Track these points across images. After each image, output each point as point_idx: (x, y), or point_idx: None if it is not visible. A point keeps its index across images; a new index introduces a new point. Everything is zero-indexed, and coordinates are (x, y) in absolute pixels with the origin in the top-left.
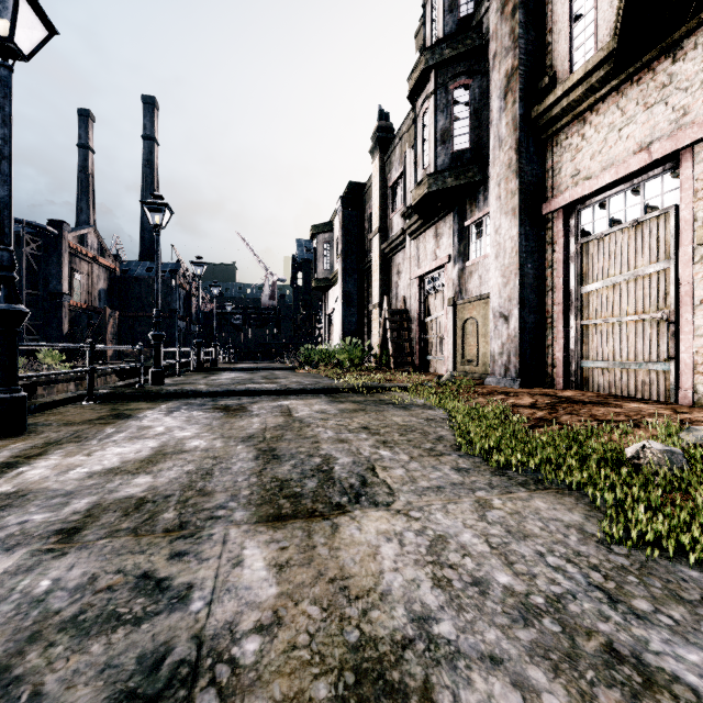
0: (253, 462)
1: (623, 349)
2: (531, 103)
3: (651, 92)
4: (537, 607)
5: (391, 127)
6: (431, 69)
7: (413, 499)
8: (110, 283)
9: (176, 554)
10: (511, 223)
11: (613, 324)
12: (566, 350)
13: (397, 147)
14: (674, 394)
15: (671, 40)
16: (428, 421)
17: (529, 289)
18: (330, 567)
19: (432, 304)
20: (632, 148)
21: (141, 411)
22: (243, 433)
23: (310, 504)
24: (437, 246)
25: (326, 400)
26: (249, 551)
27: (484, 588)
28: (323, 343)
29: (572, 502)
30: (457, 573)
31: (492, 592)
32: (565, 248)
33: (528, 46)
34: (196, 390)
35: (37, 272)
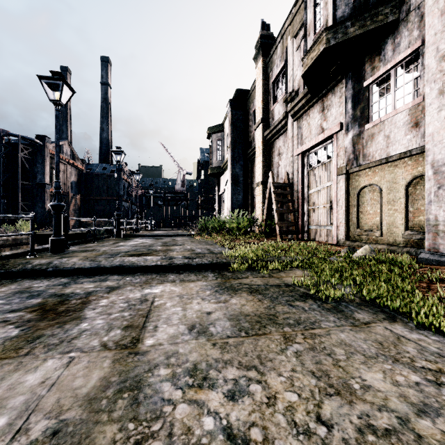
0: None
1: None
2: None
3: None
4: None
5: (272, 36)
6: None
7: None
8: (79, 178)
9: None
10: None
11: None
12: None
13: (278, 46)
14: None
15: None
16: None
17: None
18: None
19: (316, 177)
20: None
21: None
22: None
23: None
24: (324, 119)
25: (213, 284)
26: None
27: None
28: (216, 215)
29: None
30: None
31: None
32: None
33: None
34: (58, 266)
35: (29, 170)
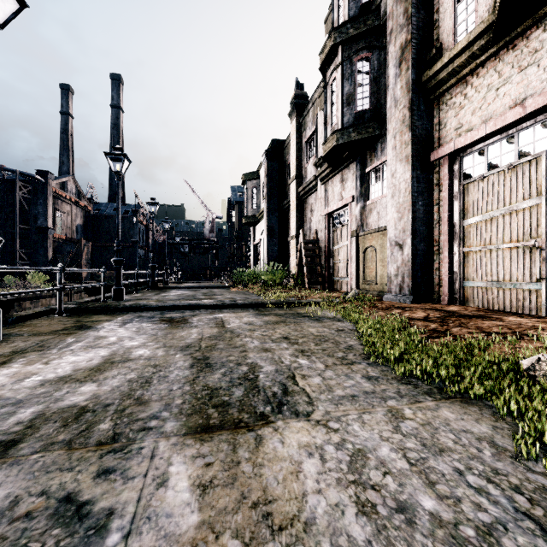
0: (188, 371)
1: (499, 272)
2: (421, 70)
3: (525, 57)
4: (470, 543)
5: (306, 95)
6: (338, 45)
7: (331, 408)
8: (85, 220)
9: (103, 471)
10: (405, 168)
11: (491, 251)
12: (450, 273)
13: (310, 111)
14: (545, 309)
15: (543, 11)
16: (339, 331)
17: (420, 222)
18: (253, 488)
19: (338, 236)
20: (508, 104)
21: (100, 323)
22: (182, 342)
23: (236, 414)
24: (343, 189)
25: (253, 313)
26: (175, 468)
27: (410, 515)
28: (252, 267)
29: (477, 412)
30: (380, 496)
31: (419, 521)
32: (449, 189)
33: (419, 23)
34: (147, 305)
35: (28, 211)
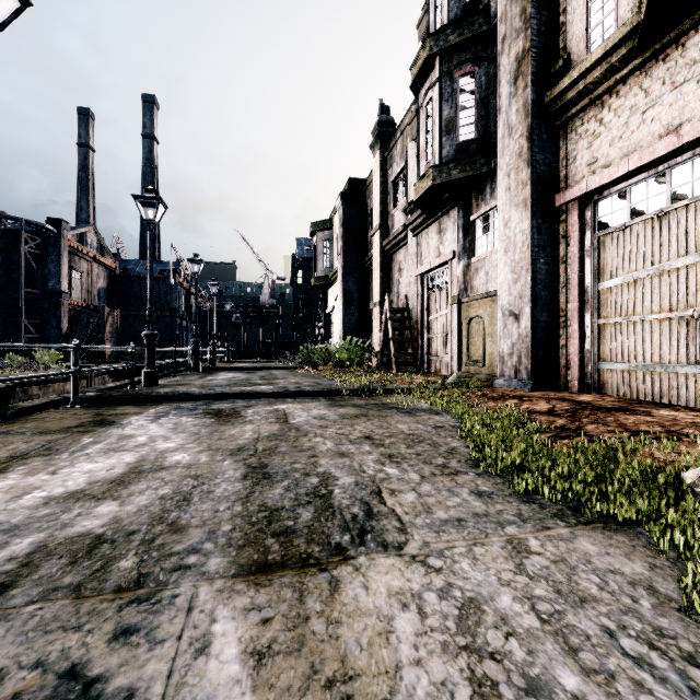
0: (239, 484)
1: (646, 350)
2: (543, 88)
3: (680, 70)
4: None
5: (392, 122)
6: (435, 57)
7: (430, 538)
8: (110, 282)
9: (122, 631)
10: (522, 215)
11: (635, 323)
12: (581, 351)
13: (398, 141)
14: None
15: None
16: (437, 429)
17: (542, 286)
18: (327, 656)
19: (435, 302)
20: (657, 132)
21: (126, 416)
22: (232, 444)
23: (303, 546)
24: (441, 242)
25: (326, 403)
26: (220, 627)
27: (547, 699)
28: (323, 342)
29: (627, 543)
30: (503, 670)
31: None
32: (580, 242)
33: (541, 27)
34: (188, 393)
35: (36, 271)
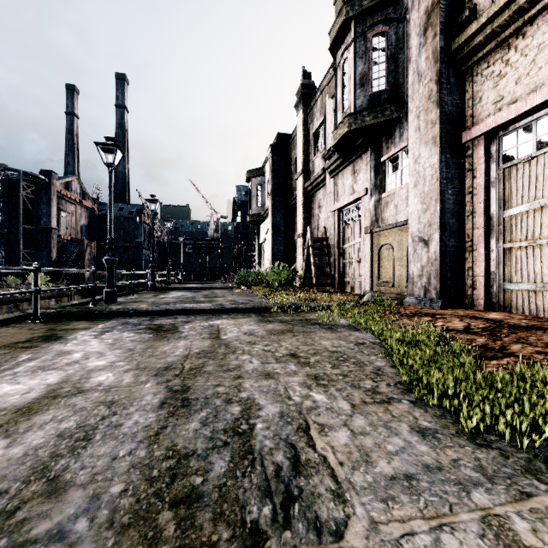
0: (153, 414)
1: None
2: (451, 36)
3: None
4: None
5: (313, 85)
6: (351, 20)
7: (377, 512)
8: (90, 220)
9: None
10: (431, 151)
11: (541, 246)
12: (487, 273)
13: (318, 100)
14: None
15: None
16: (359, 346)
17: (450, 214)
18: None
19: (349, 233)
20: None
21: (75, 331)
22: (161, 362)
23: (207, 528)
24: (355, 181)
25: (256, 319)
26: None
27: None
28: (256, 267)
29: None
30: None
31: None
32: (486, 174)
33: None
34: (136, 309)
35: (32, 212)
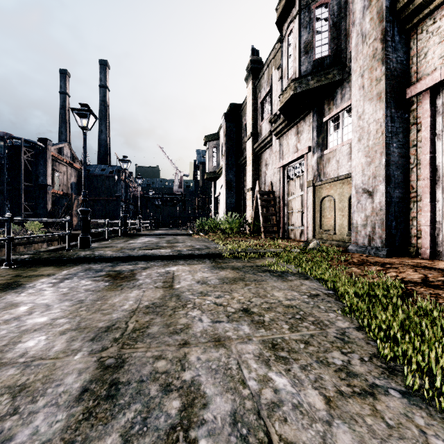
0: (64, 414)
1: None
2: None
3: None
4: None
5: (260, 60)
6: None
7: None
8: (78, 179)
9: None
10: (376, 107)
11: None
12: (432, 223)
13: (265, 72)
14: None
15: None
16: (313, 298)
17: (395, 166)
18: None
19: (293, 187)
20: None
21: (37, 278)
22: (105, 319)
23: None
24: (298, 141)
25: (209, 265)
26: None
27: None
28: (212, 216)
29: None
30: None
31: None
32: (431, 127)
33: None
34: (101, 255)
35: (31, 172)
